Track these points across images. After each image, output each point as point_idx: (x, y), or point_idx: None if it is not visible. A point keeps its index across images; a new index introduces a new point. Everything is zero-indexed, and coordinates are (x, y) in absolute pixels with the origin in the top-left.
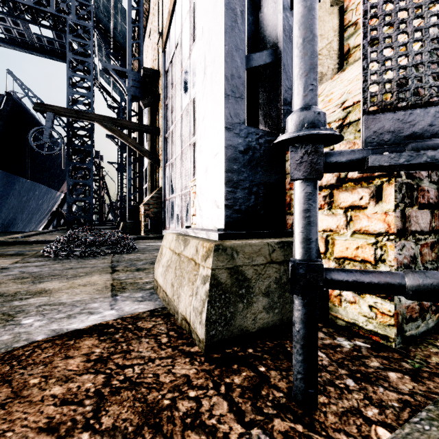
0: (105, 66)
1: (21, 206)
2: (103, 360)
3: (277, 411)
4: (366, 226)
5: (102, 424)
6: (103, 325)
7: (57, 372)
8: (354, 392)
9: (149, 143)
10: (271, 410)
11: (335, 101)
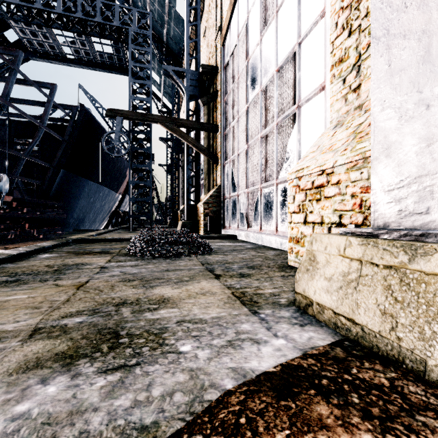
0: (165, 68)
1: (89, 206)
2: None
3: None
4: None
5: None
6: (299, 368)
7: None
8: None
9: (205, 142)
10: None
11: None
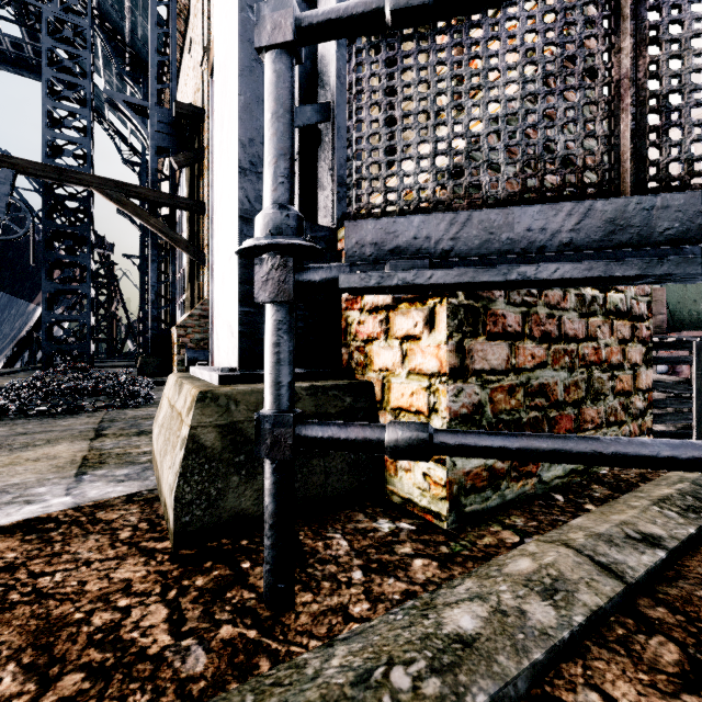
0: (110, 95)
1: None
2: (13, 568)
3: (234, 616)
4: (421, 364)
5: None
6: (41, 519)
7: None
8: (355, 586)
9: (187, 227)
10: (227, 615)
11: None
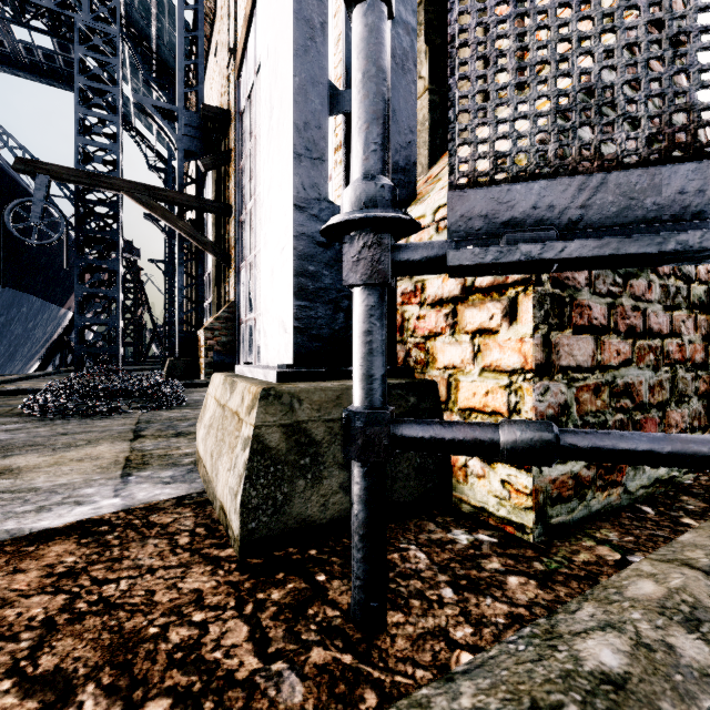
0: (139, 100)
1: None
2: (74, 573)
3: (322, 637)
4: (498, 360)
5: (39, 667)
6: (94, 521)
7: None
8: (448, 605)
9: (214, 230)
10: (314, 636)
11: (464, 169)
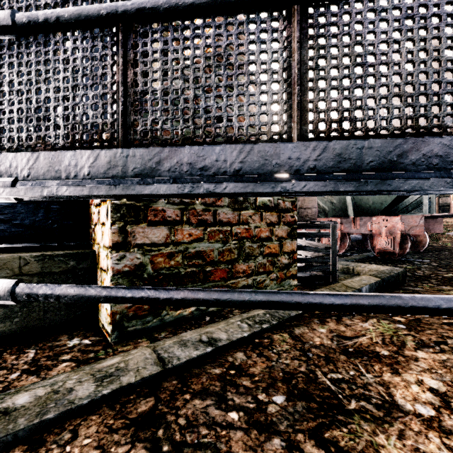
0: None
1: None
2: None
3: None
4: (105, 240)
5: None
6: None
7: None
8: (4, 382)
9: None
10: None
11: None
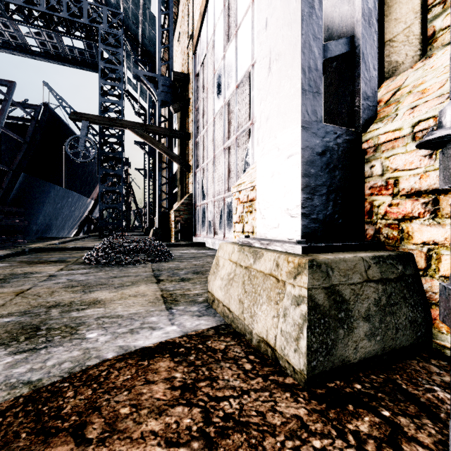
0: (136, 72)
1: (56, 212)
2: (190, 388)
3: None
4: None
5: None
6: (171, 343)
7: (144, 400)
8: None
9: (178, 149)
10: None
11: (434, 91)
